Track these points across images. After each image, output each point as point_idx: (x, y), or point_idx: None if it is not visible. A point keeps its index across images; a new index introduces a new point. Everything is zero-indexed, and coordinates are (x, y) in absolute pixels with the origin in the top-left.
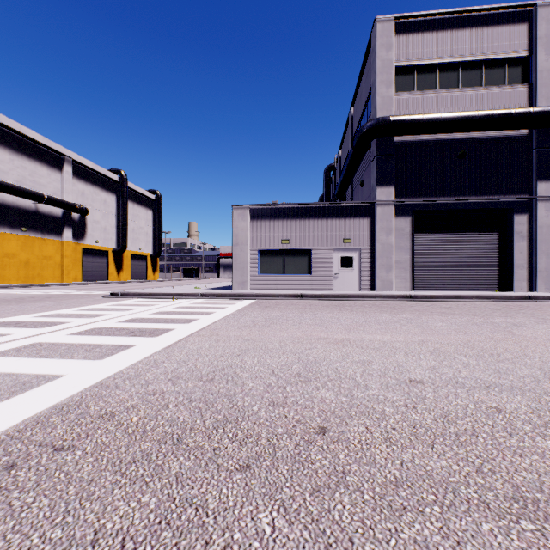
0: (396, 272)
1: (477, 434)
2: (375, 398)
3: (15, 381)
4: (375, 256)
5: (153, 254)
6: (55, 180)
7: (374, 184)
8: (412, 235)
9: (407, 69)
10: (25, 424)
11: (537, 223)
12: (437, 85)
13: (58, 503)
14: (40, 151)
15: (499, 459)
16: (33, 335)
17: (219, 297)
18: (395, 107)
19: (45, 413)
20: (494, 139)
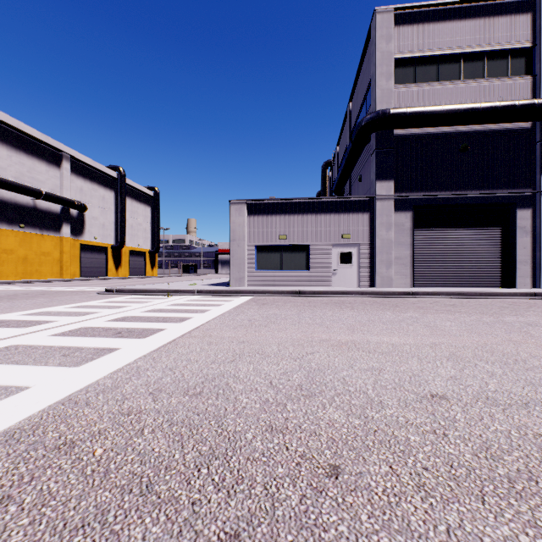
0: (396, 268)
1: (536, 478)
2: (395, 420)
3: None
4: (374, 252)
5: (151, 250)
6: (53, 177)
7: (373, 178)
8: (412, 231)
9: (407, 61)
10: None
11: (541, 217)
12: (438, 77)
13: None
14: (39, 148)
15: None
16: (13, 336)
17: (215, 294)
18: (395, 100)
19: None
20: (497, 132)
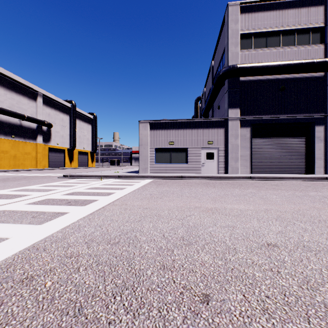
0: (241, 162)
1: None
2: (245, 261)
3: None
4: (227, 152)
5: (92, 151)
6: (32, 107)
7: (227, 107)
8: (250, 139)
9: (248, 35)
10: None
11: None
12: (267, 45)
13: None
14: (23, 89)
15: None
16: (2, 204)
17: (130, 178)
18: (240, 59)
19: None
20: (303, 79)
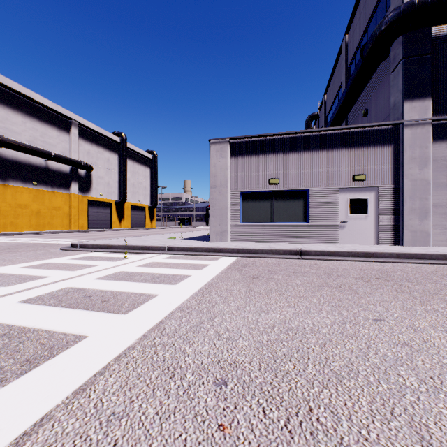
0: (434, 220)
1: None
2: None
3: None
4: (401, 197)
5: (150, 206)
6: (63, 141)
7: (398, 99)
8: None
9: None
10: None
11: None
12: None
13: None
14: (50, 115)
15: None
16: None
17: (189, 252)
18: None
19: None
20: None
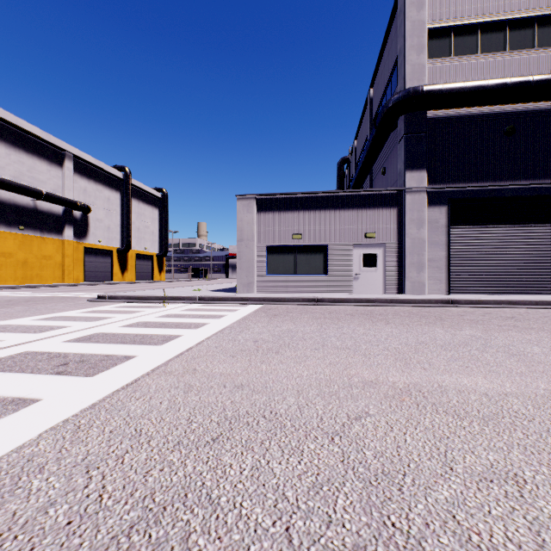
0: (429, 272)
1: None
2: None
3: None
4: (403, 253)
5: (159, 254)
6: (55, 177)
7: (402, 168)
8: (448, 228)
9: (442, 31)
10: None
11: None
12: (479, 49)
13: None
14: (39, 146)
15: None
16: None
17: (219, 302)
18: (428, 77)
19: None
20: (550, 111)
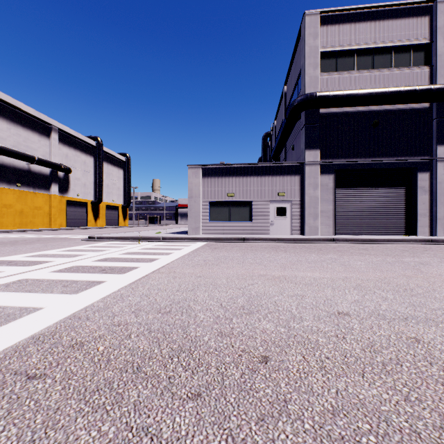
0: (321, 220)
1: (401, 363)
2: (310, 329)
3: (1, 313)
4: (304, 207)
5: (124, 205)
6: (44, 145)
7: (303, 148)
8: (334, 190)
9: (330, 53)
10: (5, 353)
11: (437, 179)
12: (355, 67)
13: (25, 432)
14: (32, 122)
15: (424, 387)
16: (22, 272)
17: (177, 240)
18: (321, 85)
19: (24, 343)
20: (402, 111)
